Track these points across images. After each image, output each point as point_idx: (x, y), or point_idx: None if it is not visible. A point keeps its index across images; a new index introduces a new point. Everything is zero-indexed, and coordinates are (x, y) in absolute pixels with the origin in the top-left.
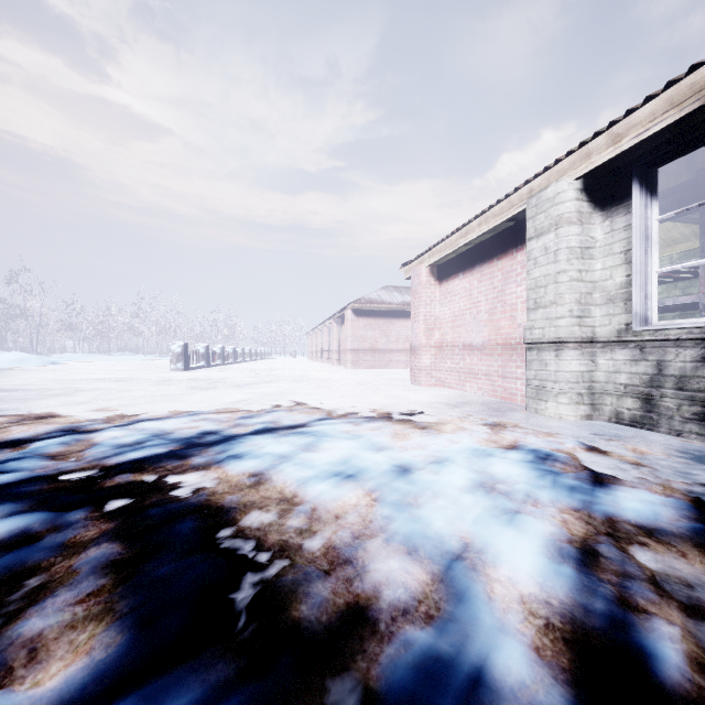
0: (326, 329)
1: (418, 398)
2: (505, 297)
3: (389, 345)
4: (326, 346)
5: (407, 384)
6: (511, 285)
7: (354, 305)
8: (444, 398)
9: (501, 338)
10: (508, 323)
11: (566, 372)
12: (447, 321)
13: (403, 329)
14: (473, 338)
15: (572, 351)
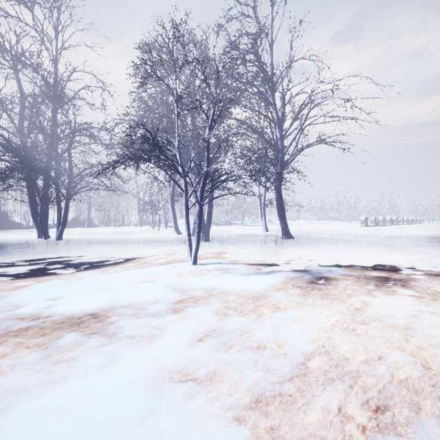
0: None
1: None
2: None
3: None
4: None
5: None
6: None
7: None
8: None
9: None
10: None
11: None
12: None
13: None
14: None
15: None
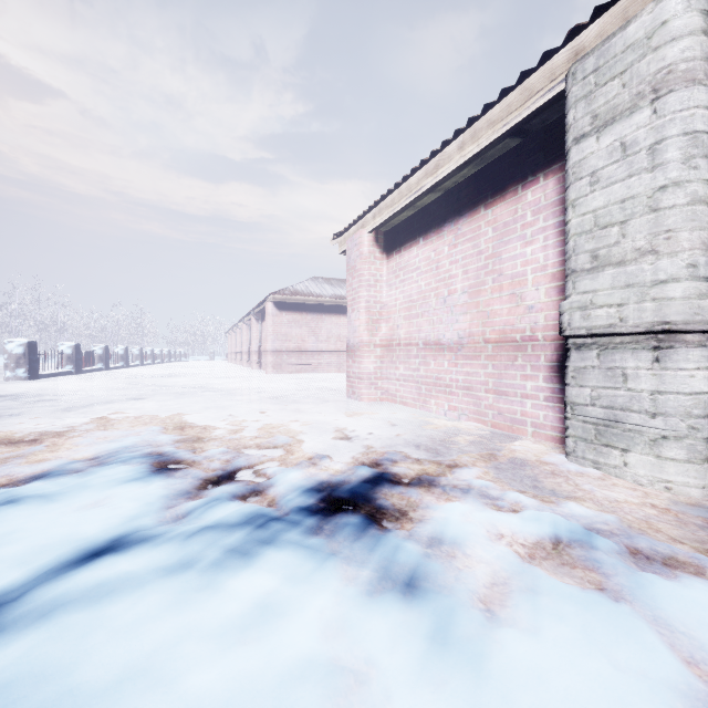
0: (246, 327)
1: (362, 428)
2: (500, 265)
3: (318, 345)
4: (246, 346)
5: (341, 398)
6: (513, 245)
7: (275, 296)
8: (403, 426)
9: (494, 331)
10: (507, 306)
11: (684, 395)
12: (400, 308)
13: (335, 327)
14: (441, 332)
15: (696, 351)
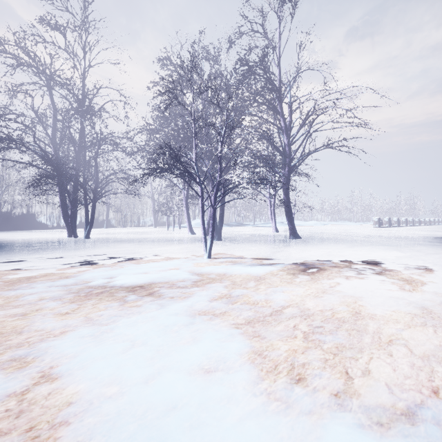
0: None
1: None
2: None
3: None
4: None
5: None
6: None
7: None
8: None
9: None
10: None
11: None
12: None
13: None
14: None
15: None
